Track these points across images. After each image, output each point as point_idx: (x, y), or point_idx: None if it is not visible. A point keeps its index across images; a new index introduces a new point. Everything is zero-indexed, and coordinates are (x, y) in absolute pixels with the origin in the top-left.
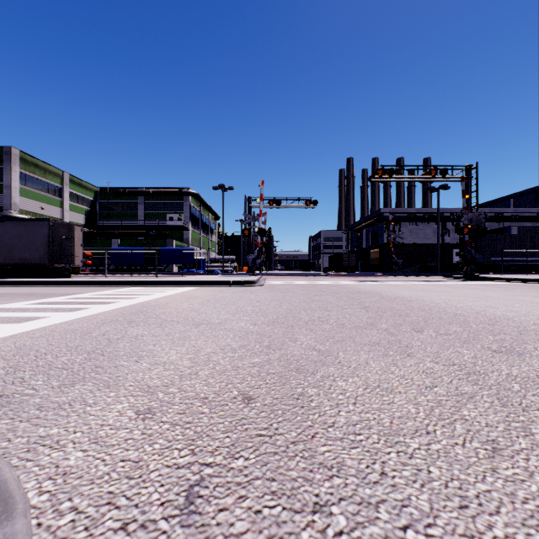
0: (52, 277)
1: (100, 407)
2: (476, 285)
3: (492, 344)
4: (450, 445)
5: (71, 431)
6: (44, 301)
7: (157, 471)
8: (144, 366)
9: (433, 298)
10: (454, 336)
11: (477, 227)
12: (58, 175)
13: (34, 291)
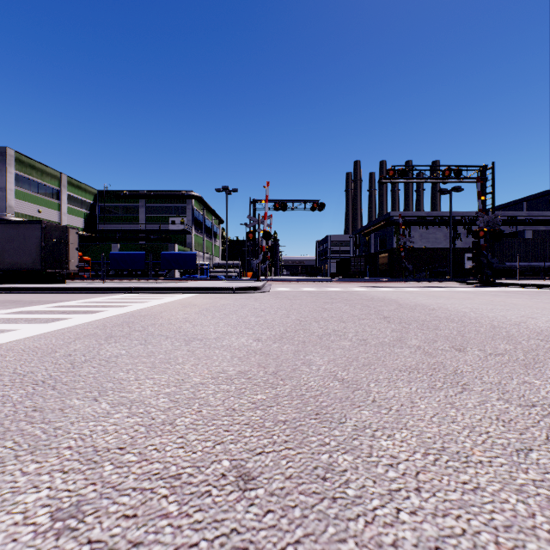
0: (46, 283)
1: None
2: (496, 292)
3: None
4: None
5: None
6: (23, 309)
7: None
8: (102, 408)
9: (457, 306)
10: (508, 357)
11: (494, 230)
12: (56, 177)
13: (19, 298)
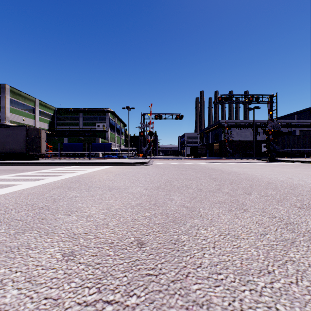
0: (28, 160)
1: (38, 250)
2: (277, 165)
3: (296, 202)
4: (287, 283)
5: (13, 271)
6: (20, 174)
7: (70, 308)
8: (73, 218)
9: (253, 172)
10: (271, 197)
11: (277, 131)
12: (32, 100)
13: (15, 168)
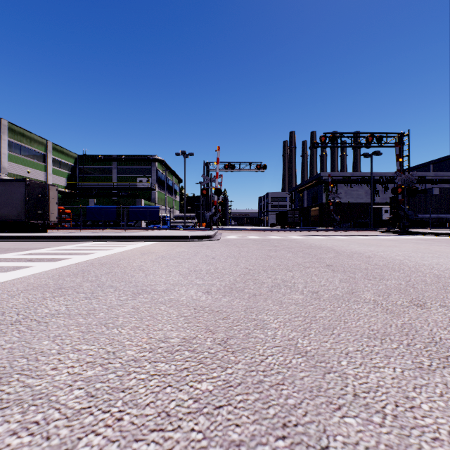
0: (30, 232)
1: None
2: (415, 240)
3: None
4: None
5: None
6: None
7: None
8: None
9: (389, 254)
10: None
11: (410, 187)
12: (42, 143)
13: None
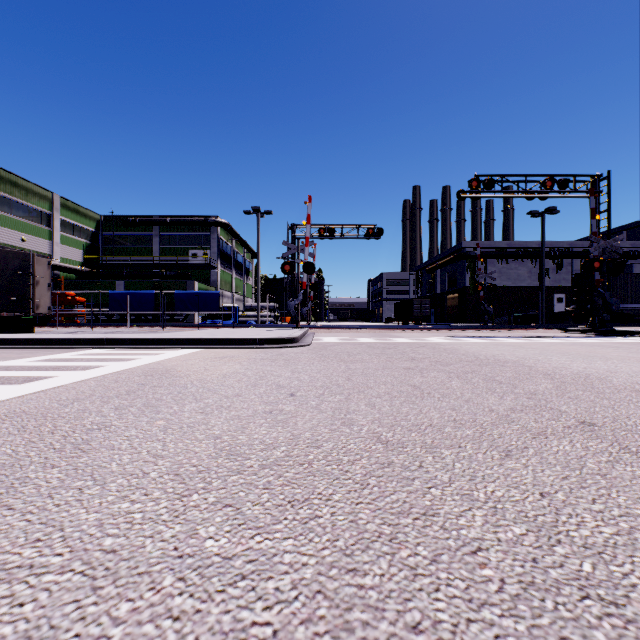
0: (5, 331)
1: None
2: None
3: None
4: None
5: None
6: None
7: None
8: None
9: None
10: None
11: (613, 261)
12: (46, 198)
13: None
